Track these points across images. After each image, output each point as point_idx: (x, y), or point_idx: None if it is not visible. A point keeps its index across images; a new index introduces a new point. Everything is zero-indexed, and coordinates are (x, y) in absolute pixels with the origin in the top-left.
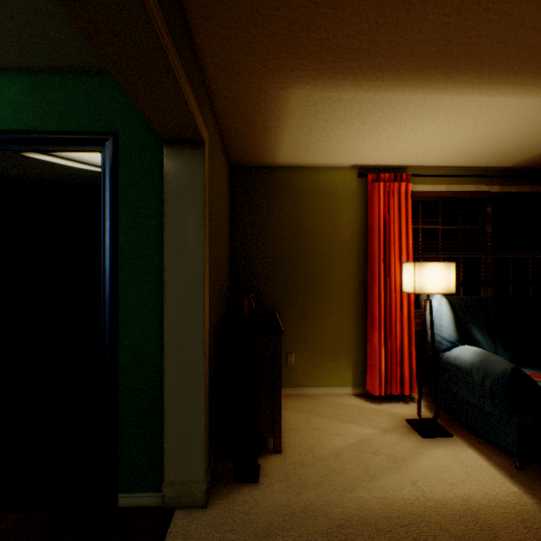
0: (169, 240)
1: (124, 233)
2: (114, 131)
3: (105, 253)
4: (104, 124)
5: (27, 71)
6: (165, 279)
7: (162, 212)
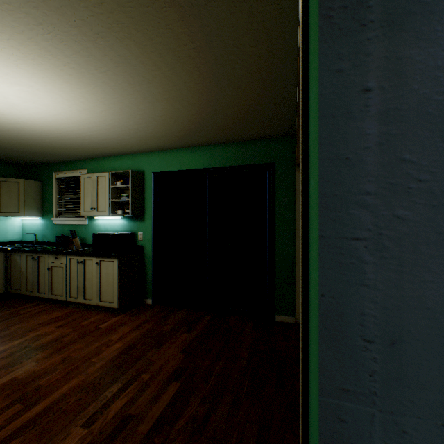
0: (298, 207)
1: (277, 205)
2: (273, 162)
3: (268, 213)
4: (269, 160)
5: (239, 142)
6: (296, 224)
7: (294, 195)
